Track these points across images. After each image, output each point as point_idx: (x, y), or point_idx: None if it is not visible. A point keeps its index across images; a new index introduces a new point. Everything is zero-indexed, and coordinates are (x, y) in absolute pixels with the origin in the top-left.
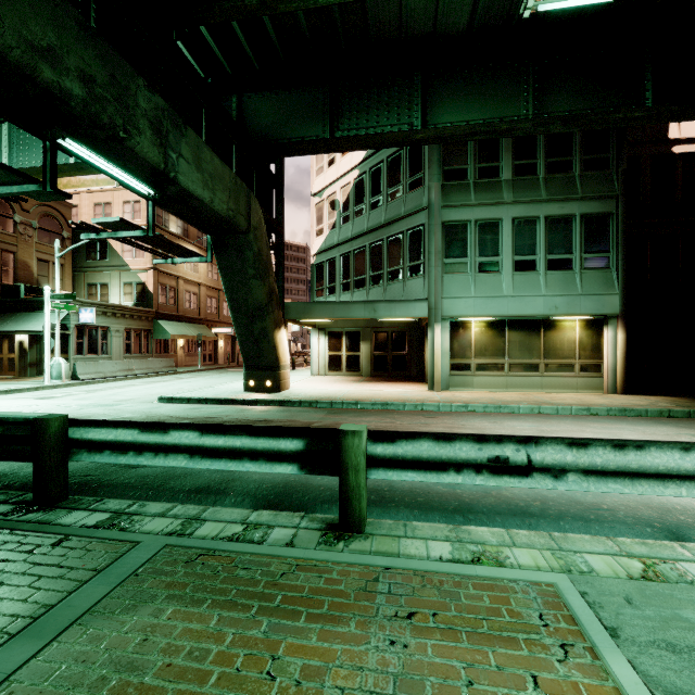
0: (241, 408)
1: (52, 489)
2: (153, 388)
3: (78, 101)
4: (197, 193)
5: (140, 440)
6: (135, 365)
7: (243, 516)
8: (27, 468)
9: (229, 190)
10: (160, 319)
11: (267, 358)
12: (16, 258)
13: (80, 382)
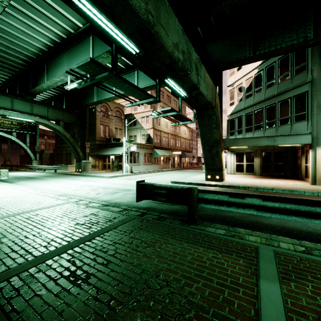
0: (212, 188)
1: (195, 216)
2: (162, 177)
3: (181, 62)
4: (203, 93)
5: (231, 200)
6: (149, 167)
7: (295, 242)
8: (158, 206)
9: (211, 89)
10: (155, 149)
11: (217, 165)
12: (109, 128)
13: (134, 174)
